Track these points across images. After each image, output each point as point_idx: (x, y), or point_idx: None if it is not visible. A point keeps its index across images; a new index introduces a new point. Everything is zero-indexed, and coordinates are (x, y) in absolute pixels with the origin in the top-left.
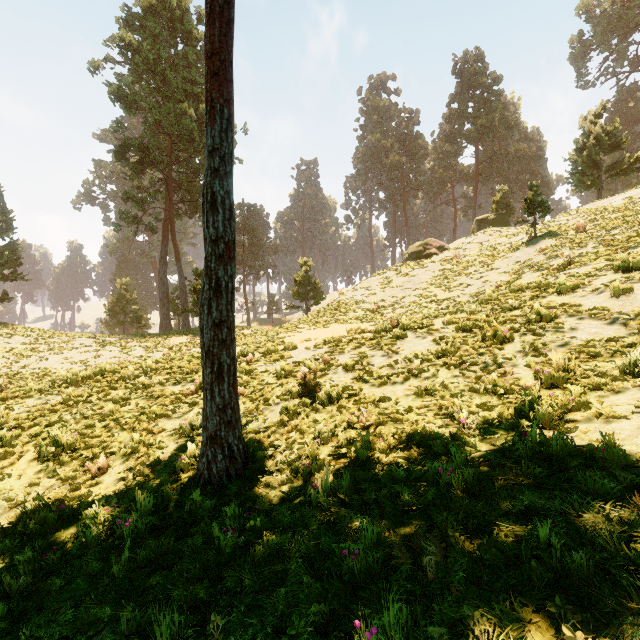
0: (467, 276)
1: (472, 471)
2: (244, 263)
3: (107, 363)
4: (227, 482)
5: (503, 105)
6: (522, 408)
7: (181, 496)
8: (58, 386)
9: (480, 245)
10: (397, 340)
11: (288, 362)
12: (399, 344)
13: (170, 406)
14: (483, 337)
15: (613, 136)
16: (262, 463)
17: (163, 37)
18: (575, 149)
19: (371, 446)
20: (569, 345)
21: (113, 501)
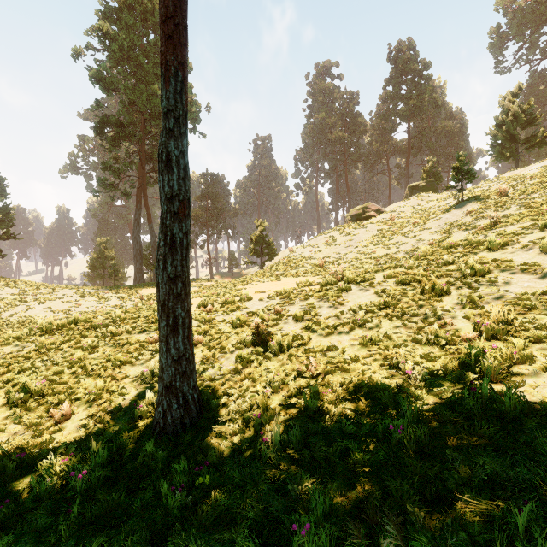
0: (402, 235)
1: (424, 429)
2: (208, 224)
3: (85, 312)
4: (181, 431)
5: (432, 87)
6: (467, 361)
7: (137, 445)
8: (34, 334)
9: (413, 208)
10: (342, 292)
11: (243, 312)
12: (344, 296)
13: (134, 353)
14: (422, 290)
15: (528, 113)
16: (216, 411)
17: (136, 27)
18: (495, 125)
19: (320, 396)
20: (504, 298)
21: (72, 449)
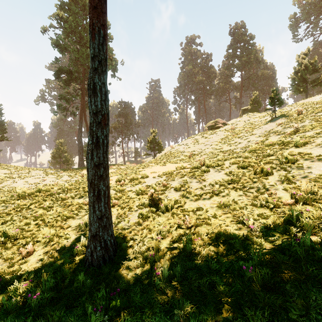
0: (239, 138)
1: (267, 270)
2: (122, 132)
3: (48, 184)
4: (103, 264)
5: (255, 50)
6: (290, 219)
7: (74, 273)
8: (14, 199)
9: (244, 122)
10: (204, 173)
11: (143, 185)
12: (205, 175)
13: (75, 211)
14: (254, 172)
15: (314, 65)
16: (125, 251)
17: (79, 14)
18: (294, 72)
19: (193, 242)
20: (308, 177)
21: (31, 276)
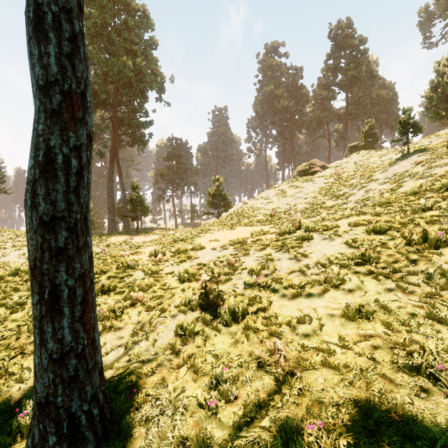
0: (350, 186)
1: None
2: (173, 182)
3: None
4: None
5: (368, 60)
6: None
7: None
8: None
9: (355, 164)
10: (303, 242)
11: (194, 263)
12: (306, 246)
13: None
14: (407, 240)
15: None
16: (128, 436)
17: (109, 8)
18: (430, 88)
19: (303, 437)
20: None
21: None
